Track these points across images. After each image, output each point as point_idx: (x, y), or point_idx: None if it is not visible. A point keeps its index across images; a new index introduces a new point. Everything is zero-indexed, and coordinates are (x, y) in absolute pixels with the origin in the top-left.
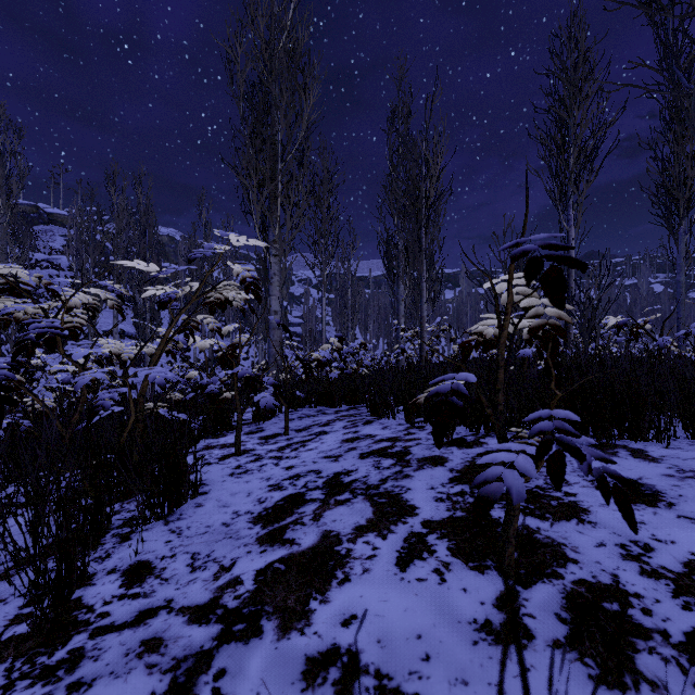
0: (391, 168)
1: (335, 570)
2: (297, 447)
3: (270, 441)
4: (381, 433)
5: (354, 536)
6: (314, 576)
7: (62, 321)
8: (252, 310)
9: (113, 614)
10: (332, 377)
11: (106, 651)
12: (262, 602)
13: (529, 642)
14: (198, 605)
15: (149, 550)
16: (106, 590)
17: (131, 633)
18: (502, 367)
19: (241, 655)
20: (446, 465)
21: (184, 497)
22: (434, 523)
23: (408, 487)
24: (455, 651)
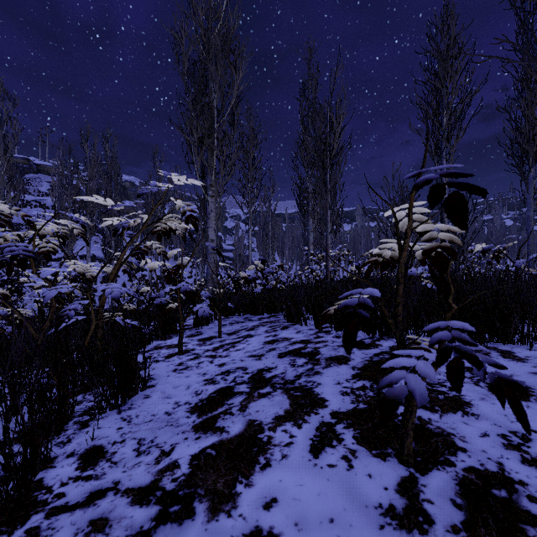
0: (302, 128)
1: (257, 456)
2: (228, 348)
3: (207, 342)
4: (296, 337)
5: (274, 425)
6: (240, 461)
7: (33, 246)
8: (191, 237)
9: (68, 494)
10: (257, 291)
11: (59, 530)
12: (195, 485)
13: (429, 527)
14: (140, 487)
15: (103, 435)
16: (64, 472)
17: (82, 513)
18: (401, 283)
19: (175, 536)
20: (349, 363)
21: (134, 390)
22: (341, 414)
23: (319, 382)
24: (364, 535)
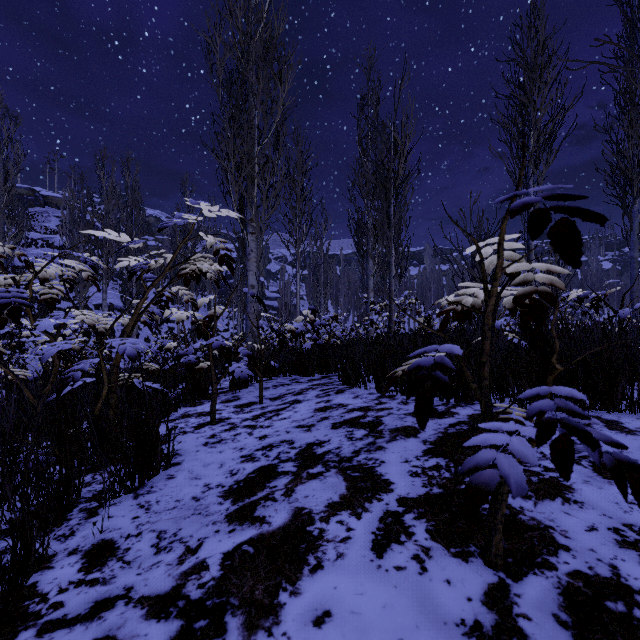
0: (361, 152)
1: (306, 555)
2: (270, 416)
3: (245, 409)
4: (353, 403)
5: (327, 515)
6: (284, 561)
7: (30, 292)
8: (225, 281)
9: (67, 604)
10: (306, 347)
11: None
12: (227, 592)
13: None
14: (158, 595)
15: (114, 527)
16: (64, 574)
17: (83, 630)
18: (488, 338)
19: None
20: (419, 436)
21: (155, 469)
22: (411, 501)
23: (382, 459)
24: None
